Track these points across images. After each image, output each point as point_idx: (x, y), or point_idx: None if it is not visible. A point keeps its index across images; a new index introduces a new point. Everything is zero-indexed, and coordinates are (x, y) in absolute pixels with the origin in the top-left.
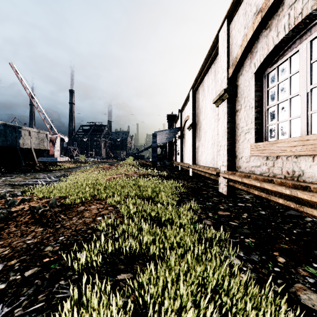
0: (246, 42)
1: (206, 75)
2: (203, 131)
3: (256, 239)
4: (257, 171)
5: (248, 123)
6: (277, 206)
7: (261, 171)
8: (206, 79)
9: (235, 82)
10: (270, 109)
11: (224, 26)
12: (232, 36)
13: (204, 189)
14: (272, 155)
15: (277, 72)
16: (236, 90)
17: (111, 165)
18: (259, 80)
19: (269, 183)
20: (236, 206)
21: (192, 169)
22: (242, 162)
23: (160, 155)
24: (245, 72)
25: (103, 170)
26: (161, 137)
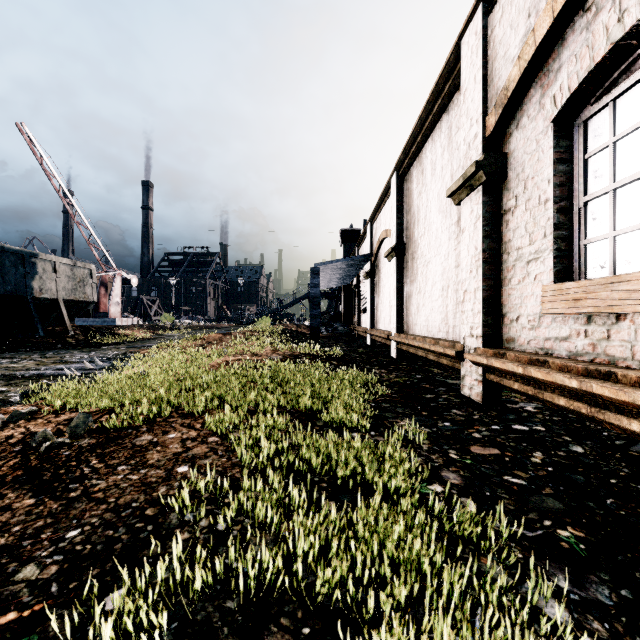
0: (535, 47)
1: (428, 138)
2: (422, 261)
3: (586, 530)
4: (560, 349)
5: (535, 238)
6: (605, 432)
7: (571, 350)
8: (428, 147)
9: (501, 146)
10: (591, 203)
11: (475, 22)
12: (495, 42)
13: (428, 389)
14: (604, 311)
15: (612, 112)
16: (503, 165)
17: (225, 335)
18: (565, 137)
19: (603, 381)
20: (509, 433)
21: (397, 342)
22: (521, 329)
23: (326, 313)
24: (527, 121)
25: (206, 344)
26: (329, 276)
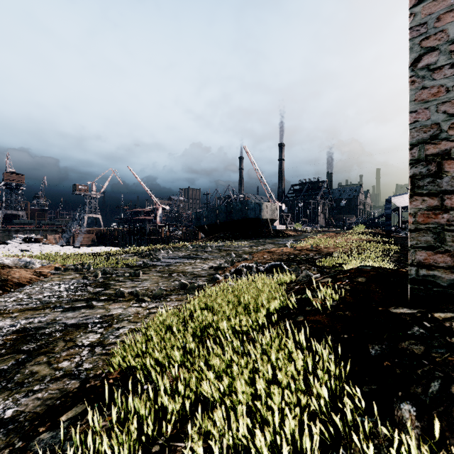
0: None
1: None
2: None
3: None
4: None
5: None
6: None
7: None
8: None
9: None
10: None
11: None
12: None
13: None
14: None
15: None
16: None
17: (336, 233)
18: None
19: None
20: None
21: None
22: None
23: None
24: None
25: (329, 237)
26: (403, 200)
